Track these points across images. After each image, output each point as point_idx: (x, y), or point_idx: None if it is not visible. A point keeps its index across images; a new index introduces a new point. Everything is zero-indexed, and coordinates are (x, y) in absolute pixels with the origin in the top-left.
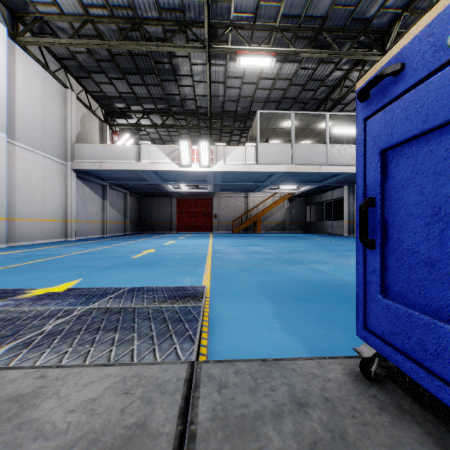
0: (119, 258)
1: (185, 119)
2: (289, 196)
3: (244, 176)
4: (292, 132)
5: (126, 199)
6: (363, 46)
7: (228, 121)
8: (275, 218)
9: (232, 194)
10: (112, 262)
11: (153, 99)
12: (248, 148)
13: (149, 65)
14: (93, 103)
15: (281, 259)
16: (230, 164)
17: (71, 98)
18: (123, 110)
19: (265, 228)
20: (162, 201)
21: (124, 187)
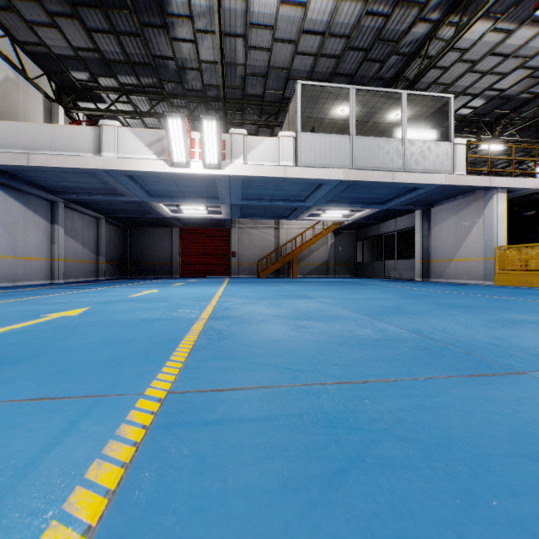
0: None
1: (187, 107)
2: (335, 227)
3: (276, 189)
4: (352, 118)
5: (100, 227)
6: None
7: (251, 111)
8: (315, 257)
9: (257, 224)
10: None
11: (133, 66)
12: (283, 139)
13: None
14: (32, 66)
15: (395, 339)
16: (255, 164)
17: None
18: (87, 85)
19: (302, 271)
20: (158, 233)
21: (93, 208)
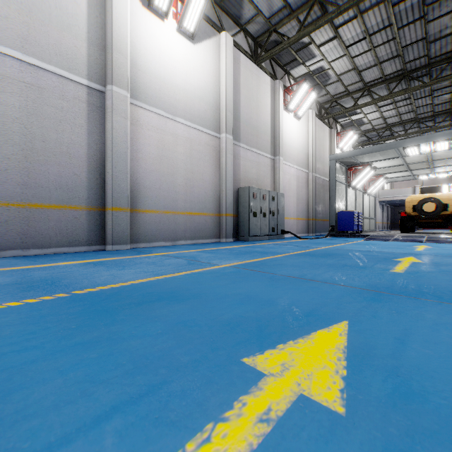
0: None
1: None
2: None
3: None
4: None
5: (388, 210)
6: None
7: None
8: None
9: None
10: None
11: None
12: None
13: None
14: None
15: None
16: None
17: None
18: None
19: None
20: None
21: (388, 203)
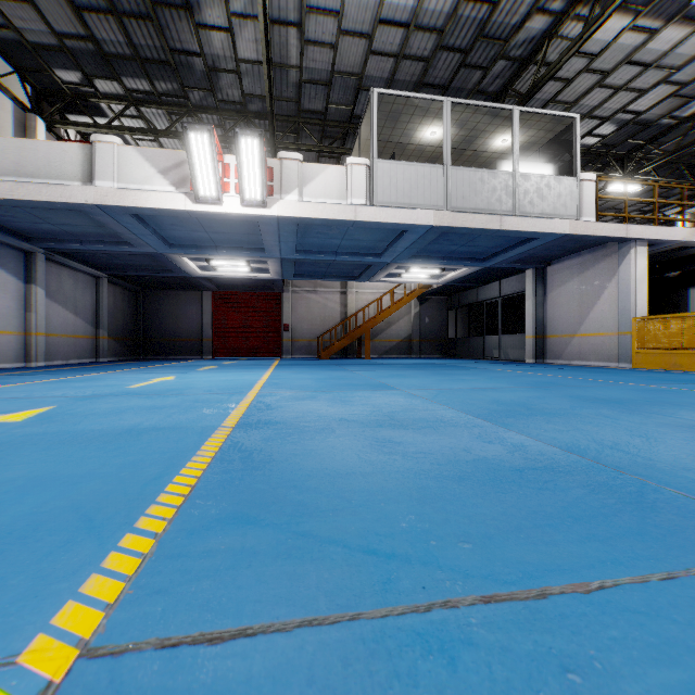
0: None
1: (221, 125)
2: (421, 291)
3: (342, 238)
4: (446, 142)
5: (100, 289)
6: None
7: (309, 133)
8: (395, 331)
9: (318, 287)
10: None
11: (143, 64)
12: (353, 168)
13: None
14: None
15: (549, 467)
16: (314, 201)
17: None
18: (79, 90)
19: (377, 349)
20: (184, 298)
21: (90, 263)
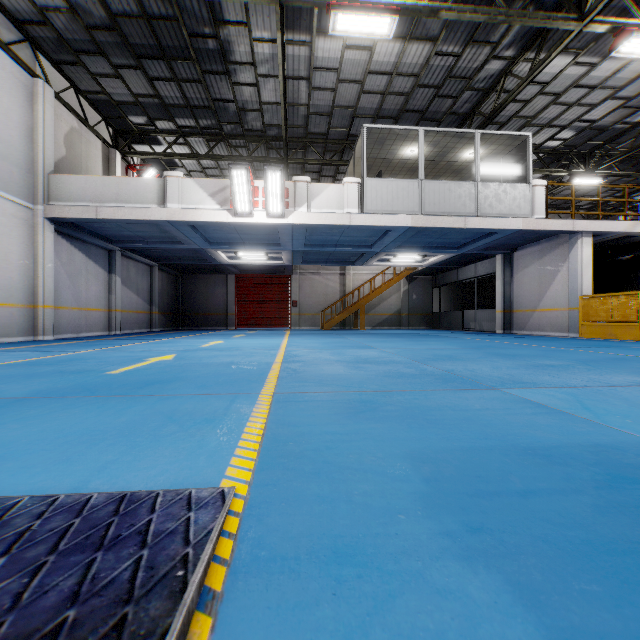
0: (77, 374)
1: (246, 146)
2: (408, 273)
3: (340, 235)
4: (421, 161)
5: (153, 275)
6: (543, 12)
7: (314, 150)
8: (386, 307)
9: (321, 270)
10: (46, 385)
11: (192, 109)
12: (348, 185)
13: (180, 40)
14: (91, 113)
15: (427, 374)
16: (319, 212)
17: (44, 94)
18: (144, 128)
19: (371, 322)
20: (213, 280)
21: (148, 255)
